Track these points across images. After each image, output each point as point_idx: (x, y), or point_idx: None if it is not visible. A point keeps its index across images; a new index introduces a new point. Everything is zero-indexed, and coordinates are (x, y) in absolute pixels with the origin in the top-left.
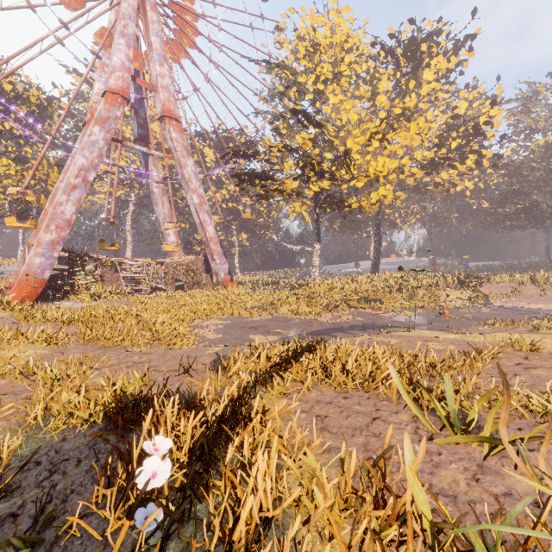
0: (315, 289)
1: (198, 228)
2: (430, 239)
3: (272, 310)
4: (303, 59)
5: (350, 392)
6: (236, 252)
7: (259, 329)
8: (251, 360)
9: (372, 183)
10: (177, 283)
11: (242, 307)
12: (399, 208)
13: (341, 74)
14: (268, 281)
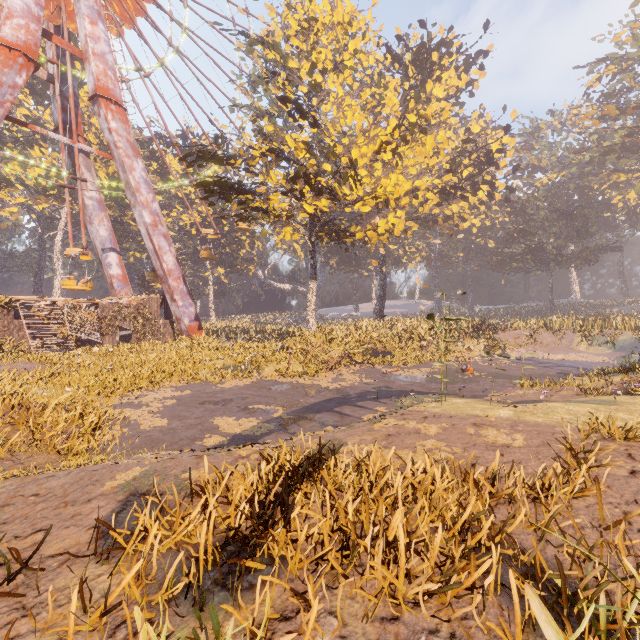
0: (310, 340)
1: (152, 258)
2: (436, 280)
3: (253, 370)
4: (295, 37)
5: (405, 610)
6: (211, 291)
7: (230, 404)
8: (184, 523)
9: (379, 208)
10: (122, 332)
11: (211, 367)
12: (404, 244)
13: (344, 64)
14: (251, 328)
